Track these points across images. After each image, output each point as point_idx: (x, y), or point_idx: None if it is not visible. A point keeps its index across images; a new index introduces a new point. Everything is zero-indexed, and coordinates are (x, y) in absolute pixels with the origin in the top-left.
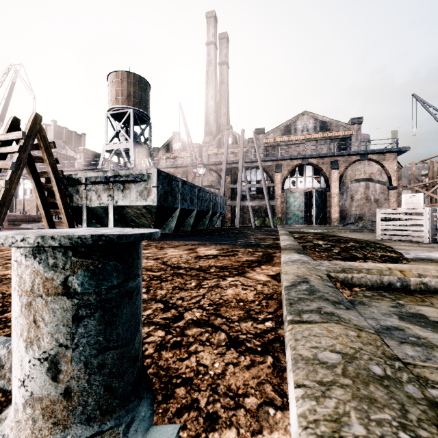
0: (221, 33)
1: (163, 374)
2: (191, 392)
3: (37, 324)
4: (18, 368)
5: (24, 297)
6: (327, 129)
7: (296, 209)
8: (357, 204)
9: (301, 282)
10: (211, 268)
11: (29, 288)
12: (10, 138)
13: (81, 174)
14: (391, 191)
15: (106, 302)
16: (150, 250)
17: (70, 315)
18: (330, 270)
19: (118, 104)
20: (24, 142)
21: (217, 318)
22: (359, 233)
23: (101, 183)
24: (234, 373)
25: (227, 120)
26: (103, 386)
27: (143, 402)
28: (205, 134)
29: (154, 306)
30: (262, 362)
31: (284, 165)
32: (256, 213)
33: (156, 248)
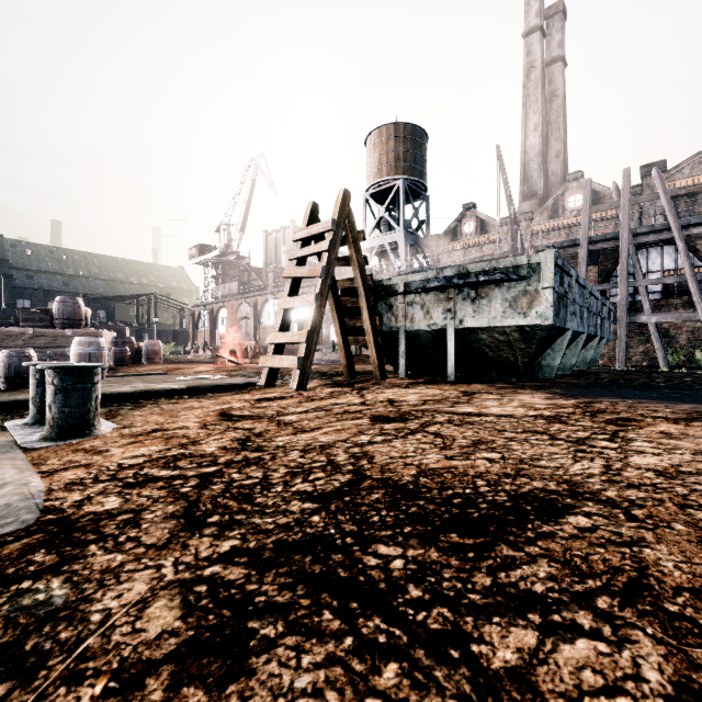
0: (550, 7)
1: None
2: None
3: None
4: None
5: None
6: None
7: None
8: None
9: None
10: None
11: None
12: (315, 232)
13: (396, 279)
14: None
15: None
16: (663, 426)
17: None
18: None
19: (381, 177)
20: (333, 234)
21: None
22: None
23: (433, 290)
24: None
25: (563, 165)
26: None
27: None
28: (521, 198)
29: None
30: None
31: None
32: (664, 340)
33: (657, 420)
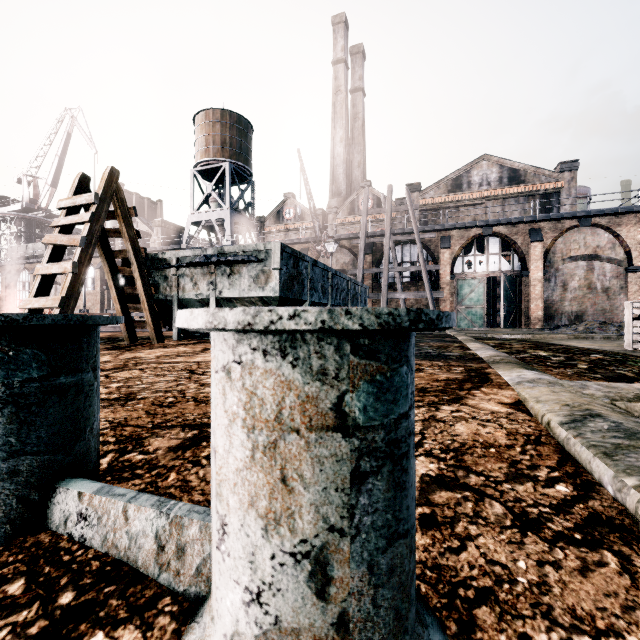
0: (354, 46)
1: (434, 577)
2: (508, 619)
3: (288, 486)
4: (243, 567)
5: (260, 431)
6: (520, 180)
7: (473, 304)
8: (573, 295)
9: (588, 417)
10: None
11: (271, 415)
12: (78, 203)
13: (170, 253)
14: (632, 275)
15: (395, 445)
16: None
17: (347, 471)
18: (614, 397)
19: (208, 156)
20: (96, 207)
21: (469, 475)
22: (587, 341)
23: (199, 265)
24: (564, 583)
25: (363, 174)
26: (392, 609)
27: (433, 636)
28: (331, 195)
29: None
30: (601, 563)
31: (454, 238)
32: None
33: None
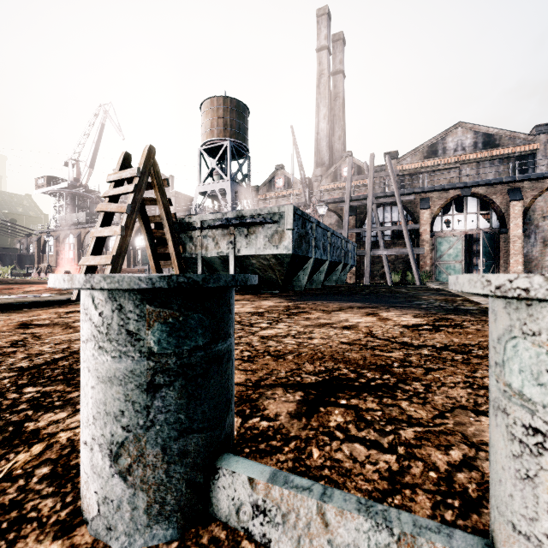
0: (335, 34)
1: None
2: None
3: None
4: None
5: None
6: (495, 144)
7: (452, 260)
8: None
9: None
10: (470, 348)
11: None
12: (124, 177)
13: (195, 217)
14: None
15: None
16: (314, 314)
17: None
18: None
19: (212, 136)
20: (138, 180)
21: None
22: None
23: (220, 227)
24: None
25: (343, 146)
26: None
27: None
28: (315, 165)
29: (485, 423)
30: None
31: (433, 199)
32: (392, 266)
33: (318, 312)
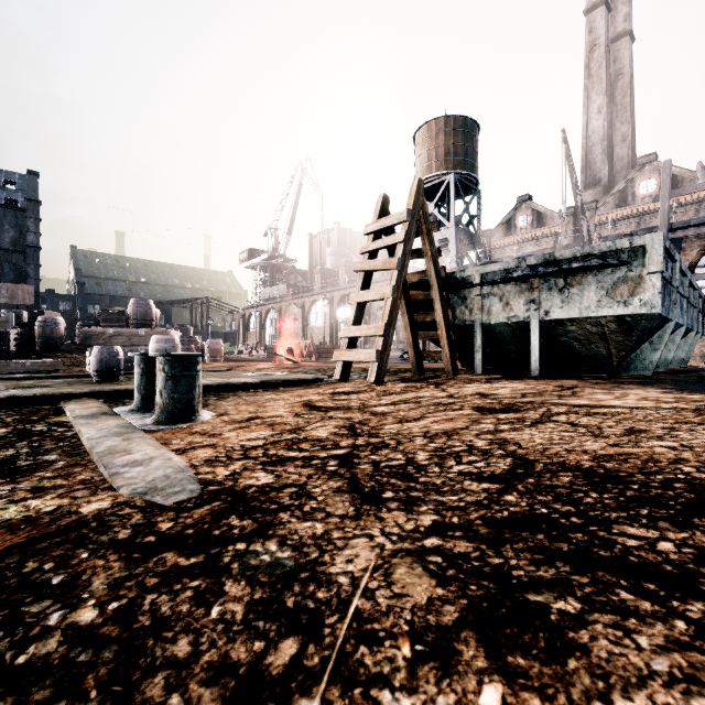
0: None
1: None
2: None
3: None
4: None
5: None
6: None
7: None
8: None
9: None
10: None
11: None
12: (388, 224)
13: (471, 270)
14: None
15: None
16: None
17: None
18: None
19: (430, 172)
20: (408, 225)
21: None
22: None
23: (514, 281)
24: None
25: (630, 149)
26: None
27: None
28: (583, 187)
29: None
30: None
31: None
32: None
33: None
